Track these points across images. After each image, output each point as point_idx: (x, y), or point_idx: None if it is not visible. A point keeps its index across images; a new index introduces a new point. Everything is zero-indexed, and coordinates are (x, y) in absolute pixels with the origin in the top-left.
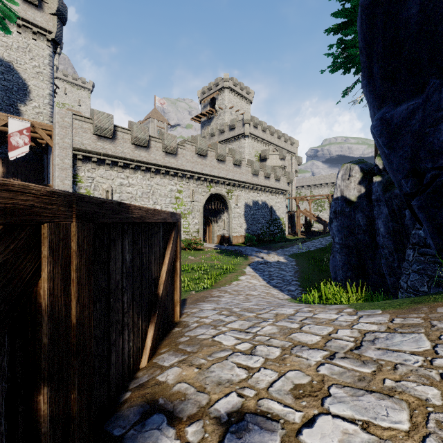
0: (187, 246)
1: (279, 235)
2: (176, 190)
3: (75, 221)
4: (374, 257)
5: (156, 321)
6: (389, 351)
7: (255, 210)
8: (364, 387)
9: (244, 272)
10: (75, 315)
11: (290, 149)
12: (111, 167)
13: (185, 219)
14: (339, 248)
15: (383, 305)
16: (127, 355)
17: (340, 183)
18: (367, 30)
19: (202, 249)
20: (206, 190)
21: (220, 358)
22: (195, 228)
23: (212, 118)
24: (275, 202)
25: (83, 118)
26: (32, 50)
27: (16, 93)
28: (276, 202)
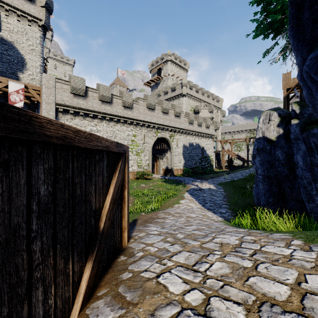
0: (140, 176)
1: (209, 169)
2: (132, 135)
3: None
4: (292, 186)
5: (95, 258)
6: None
7: (190, 150)
8: None
9: (183, 197)
10: None
11: (216, 105)
12: (84, 118)
13: (139, 156)
14: (262, 178)
15: None
16: None
17: (262, 126)
18: None
19: (151, 179)
20: (154, 135)
21: None
22: (146, 163)
23: (158, 83)
24: (205, 144)
25: (63, 81)
26: (28, 33)
27: (16, 65)
28: (206, 144)
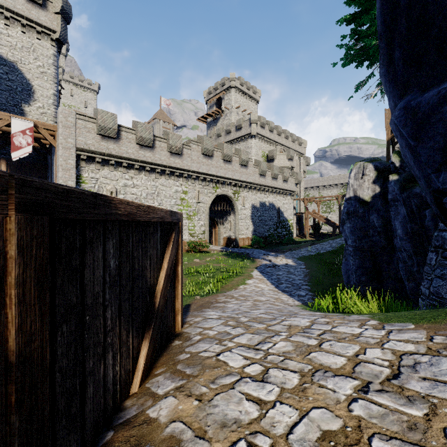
0: (192, 249)
1: (287, 237)
2: (182, 191)
3: (13, 214)
4: (390, 260)
5: (151, 336)
6: (439, 383)
7: (262, 212)
8: (419, 442)
9: (251, 275)
10: (14, 351)
11: (298, 149)
12: (115, 168)
13: (191, 221)
14: (352, 250)
15: (413, 317)
16: (112, 382)
17: (353, 182)
18: (388, 11)
19: (208, 251)
20: (212, 191)
21: (225, 385)
22: (201, 230)
23: (218, 118)
24: (282, 203)
25: (87, 117)
26: (37, 50)
27: (21, 94)
28: (284, 203)
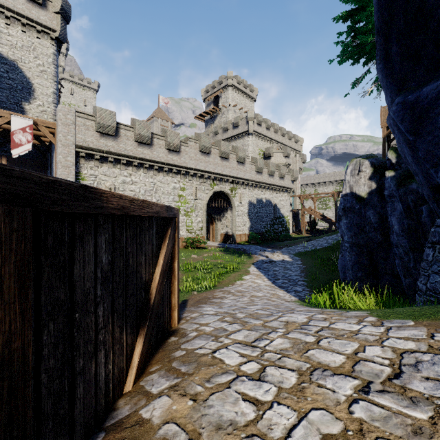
0: (190, 245)
1: (284, 234)
2: (179, 188)
3: None
4: (386, 256)
5: (146, 333)
6: None
7: (258, 208)
8: None
9: (248, 271)
10: None
11: (294, 146)
12: (114, 165)
13: (189, 217)
14: (349, 246)
15: (412, 314)
16: (104, 381)
17: (349, 178)
18: (385, 6)
19: (205, 247)
20: (209, 188)
21: (221, 384)
22: (198, 226)
23: (215, 116)
24: (279, 200)
25: (86, 115)
26: (37, 49)
27: (21, 92)
28: (280, 200)
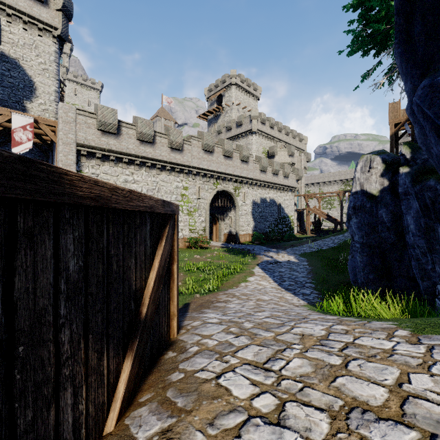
0: (193, 245)
1: (288, 234)
2: (182, 187)
3: None
4: (401, 257)
5: (136, 353)
6: None
7: (262, 208)
8: None
9: (253, 272)
10: None
11: (298, 145)
12: (116, 164)
13: (191, 217)
14: (359, 247)
15: None
16: (72, 429)
17: (360, 175)
18: None
19: (208, 247)
20: (213, 187)
21: (228, 430)
22: (201, 226)
23: (219, 115)
24: (283, 199)
25: (87, 113)
26: (38, 47)
27: (23, 90)
28: (285, 199)
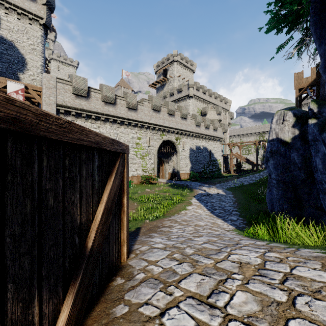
0: (145, 181)
1: (217, 173)
2: (137, 137)
3: None
4: (310, 191)
5: (78, 289)
6: None
7: (197, 153)
8: None
9: (191, 202)
10: None
11: (224, 106)
12: (86, 120)
13: (144, 160)
14: (276, 183)
15: None
16: None
17: (275, 126)
18: None
19: (156, 183)
20: (160, 138)
21: None
22: (151, 167)
23: (164, 84)
24: (213, 147)
25: (64, 81)
26: (29, 32)
27: (17, 65)
28: (214, 147)
